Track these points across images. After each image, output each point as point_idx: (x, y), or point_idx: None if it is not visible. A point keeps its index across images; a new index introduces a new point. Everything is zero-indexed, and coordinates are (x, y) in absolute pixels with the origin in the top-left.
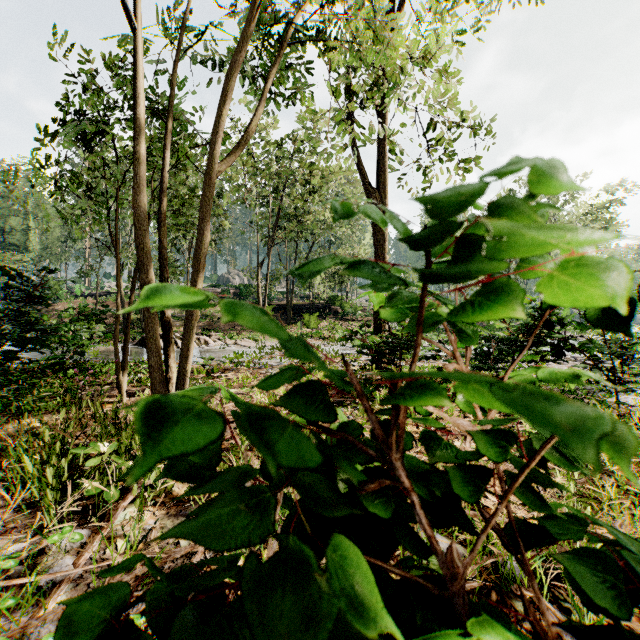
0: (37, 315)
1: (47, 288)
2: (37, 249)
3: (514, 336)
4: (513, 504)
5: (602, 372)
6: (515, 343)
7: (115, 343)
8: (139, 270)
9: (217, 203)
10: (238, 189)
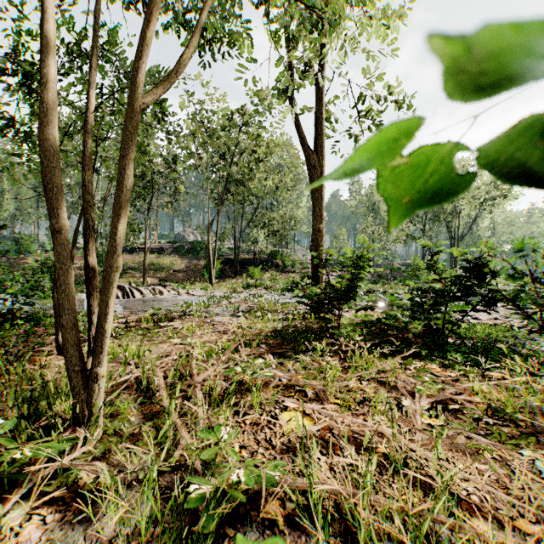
0: (8, 267)
1: (20, 243)
2: (12, 209)
3: (448, 287)
4: (490, 494)
5: (535, 322)
6: (448, 294)
7: (53, 295)
8: (49, 214)
9: (172, 168)
10: (190, 156)
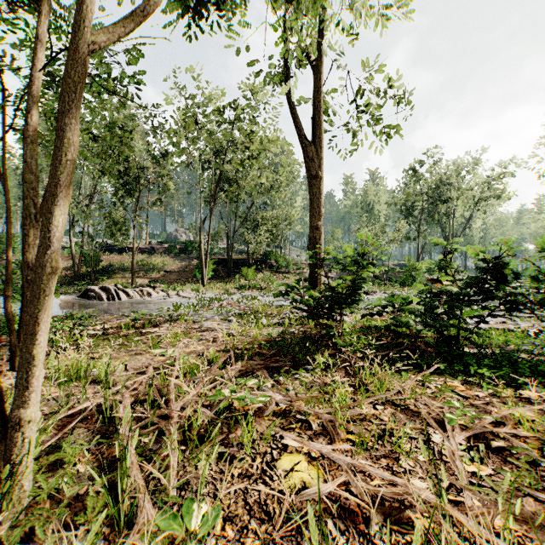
0: None
1: (3, 243)
2: None
3: (465, 290)
4: None
5: None
6: (463, 297)
7: (7, 301)
8: None
9: (162, 165)
10: (181, 151)
